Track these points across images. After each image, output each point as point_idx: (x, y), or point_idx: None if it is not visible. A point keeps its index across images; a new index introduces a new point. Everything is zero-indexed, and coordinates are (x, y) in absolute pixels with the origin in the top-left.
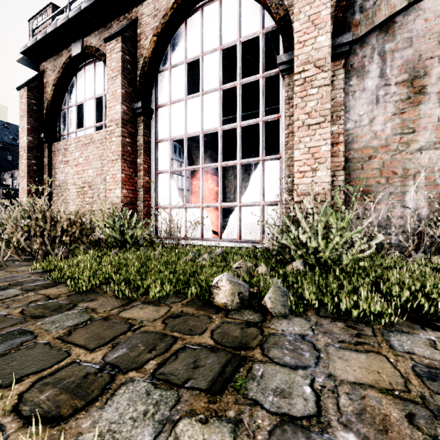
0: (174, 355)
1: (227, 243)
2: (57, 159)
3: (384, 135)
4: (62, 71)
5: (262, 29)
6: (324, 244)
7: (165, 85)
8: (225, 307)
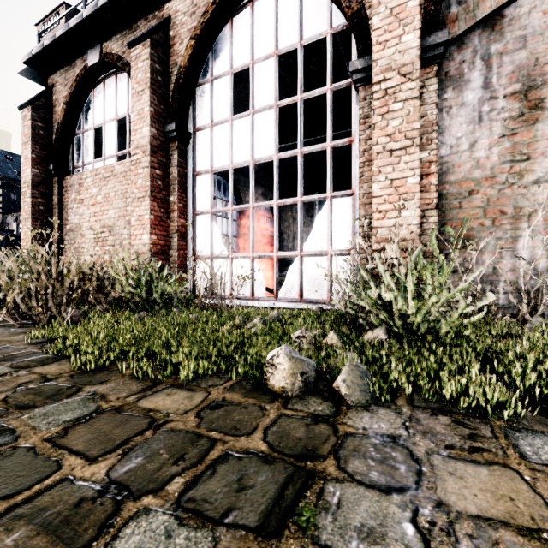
0: (210, 469)
1: (284, 304)
2: (69, 196)
3: (489, 164)
4: (75, 85)
5: (330, 28)
6: (416, 306)
7: (205, 102)
8: (283, 393)
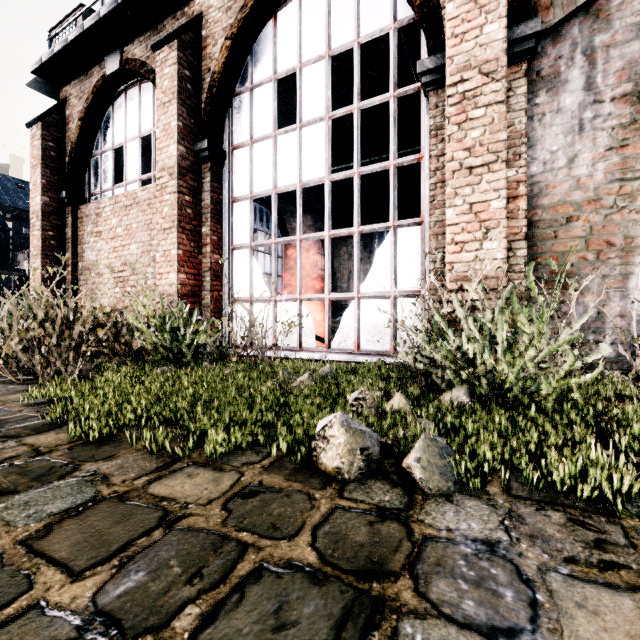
0: (237, 592)
1: (338, 356)
2: (85, 229)
3: (593, 183)
4: (92, 98)
5: (394, 22)
6: (508, 361)
7: (244, 115)
8: (337, 475)
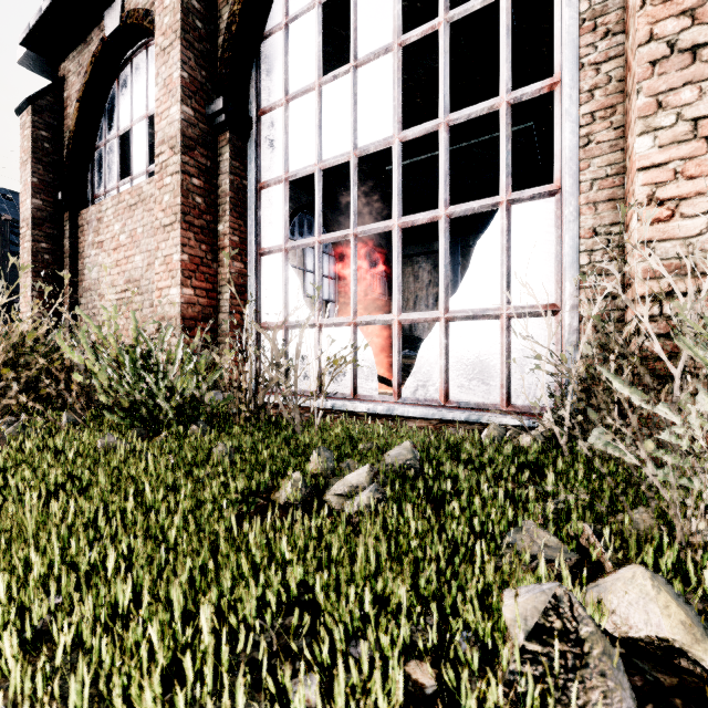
0: None
1: (413, 409)
2: (86, 239)
3: None
4: (90, 70)
5: None
6: None
7: (276, 63)
8: None
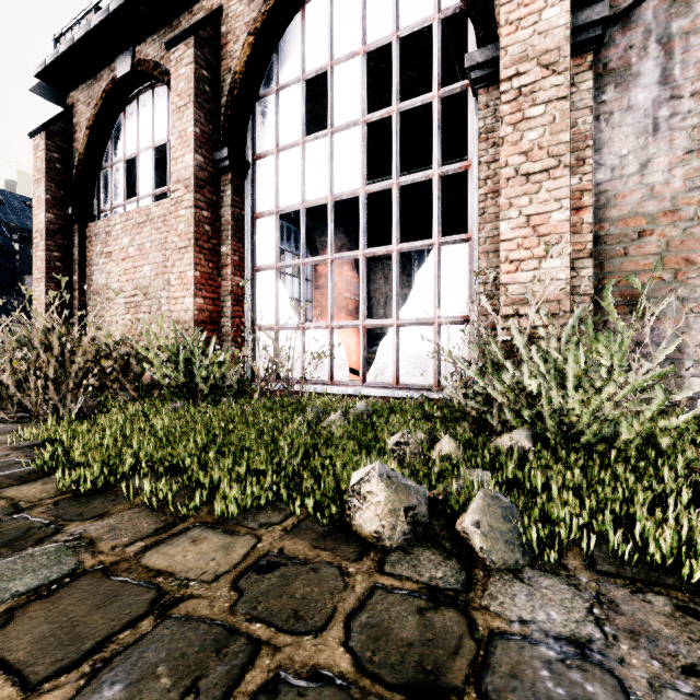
0: None
1: (374, 391)
2: (94, 249)
3: (669, 192)
4: (101, 103)
5: (438, 12)
6: (580, 399)
7: (268, 120)
8: (376, 542)
